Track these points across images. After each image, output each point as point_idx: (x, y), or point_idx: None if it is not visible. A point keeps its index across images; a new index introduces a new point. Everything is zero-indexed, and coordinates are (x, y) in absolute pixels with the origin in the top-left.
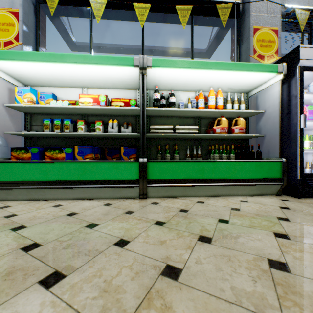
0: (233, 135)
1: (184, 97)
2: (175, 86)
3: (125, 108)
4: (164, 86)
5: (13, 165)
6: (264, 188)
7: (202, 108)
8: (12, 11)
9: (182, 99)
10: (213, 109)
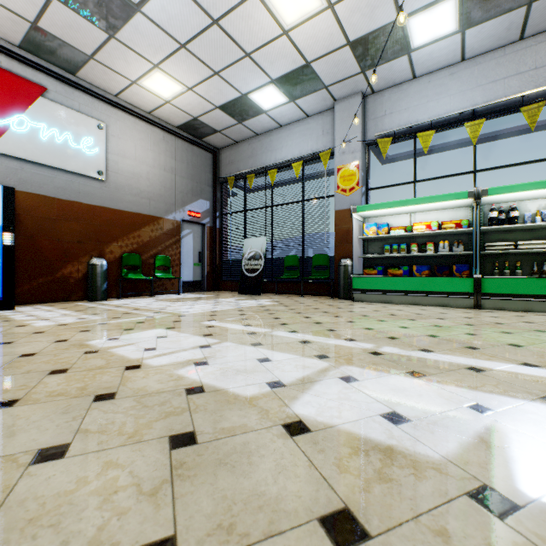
0: None
1: (533, 206)
2: (518, 199)
3: (457, 230)
4: (502, 201)
5: (372, 279)
6: None
7: None
8: (354, 164)
9: (529, 208)
10: None
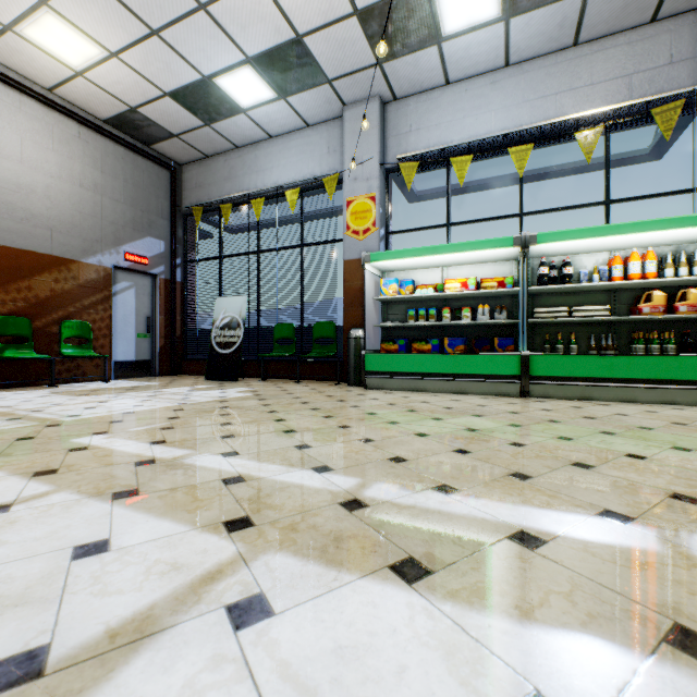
0: (675, 317)
1: (589, 262)
2: (573, 251)
3: (499, 290)
4: (554, 253)
5: (391, 357)
6: None
7: (618, 279)
8: (370, 196)
9: (585, 264)
10: (636, 281)
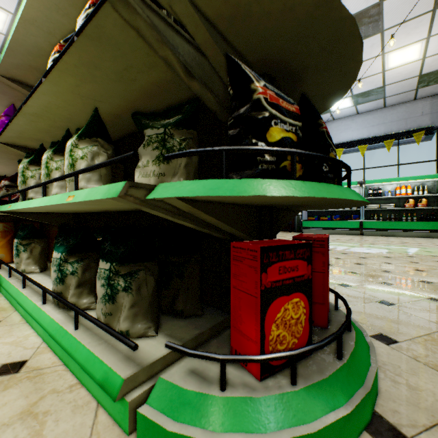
0: (417, 208)
1: (389, 187)
2: (381, 184)
3: None
4: (374, 185)
5: (312, 222)
6: (431, 234)
7: (397, 195)
8: None
9: (387, 188)
10: (403, 196)
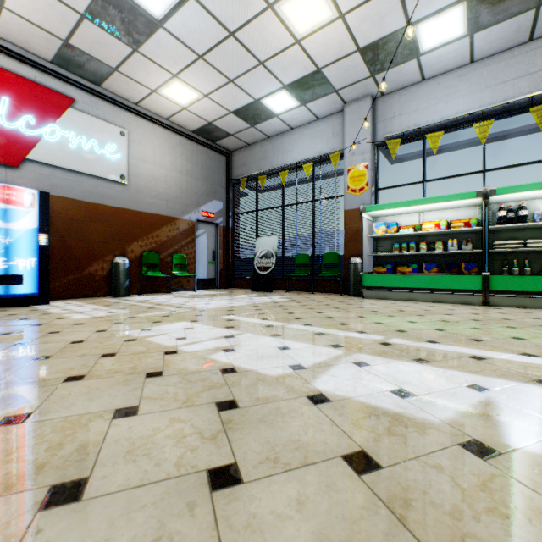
0: None
1: None
2: (527, 198)
3: (465, 229)
4: (511, 200)
5: (381, 276)
6: None
7: None
8: (364, 165)
9: (538, 207)
10: None
